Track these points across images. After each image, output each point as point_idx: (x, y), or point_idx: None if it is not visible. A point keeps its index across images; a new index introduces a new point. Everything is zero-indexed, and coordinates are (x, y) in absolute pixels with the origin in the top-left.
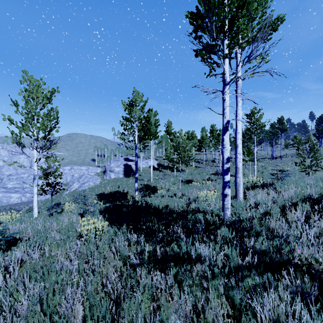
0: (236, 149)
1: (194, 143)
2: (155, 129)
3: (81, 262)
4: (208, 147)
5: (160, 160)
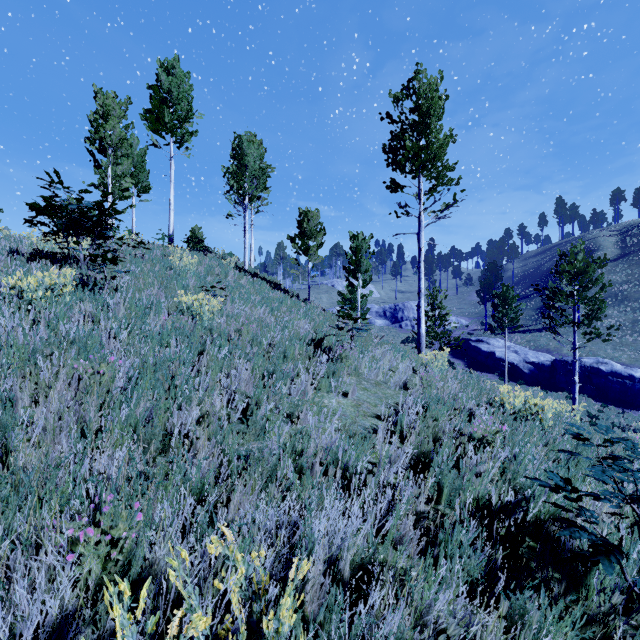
0: None
1: None
2: None
3: None
4: None
5: None
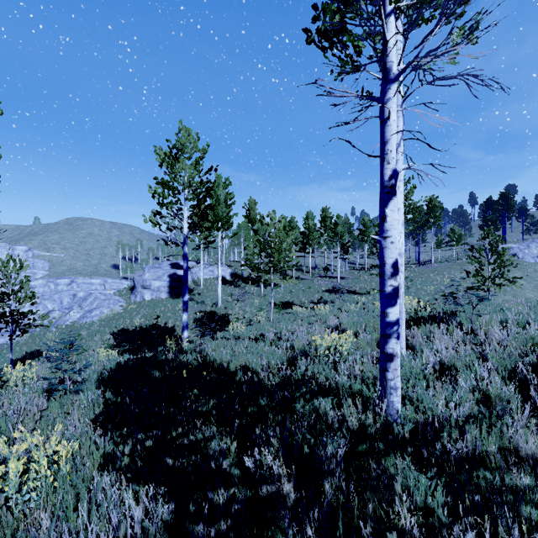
0: None
1: (294, 238)
2: (227, 212)
3: None
4: (318, 244)
5: (236, 267)
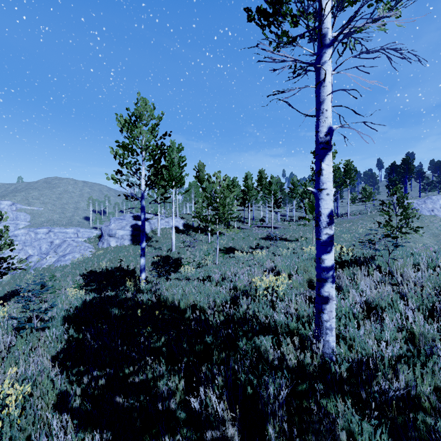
0: None
1: (236, 195)
2: (179, 172)
3: None
4: (255, 200)
5: (188, 219)
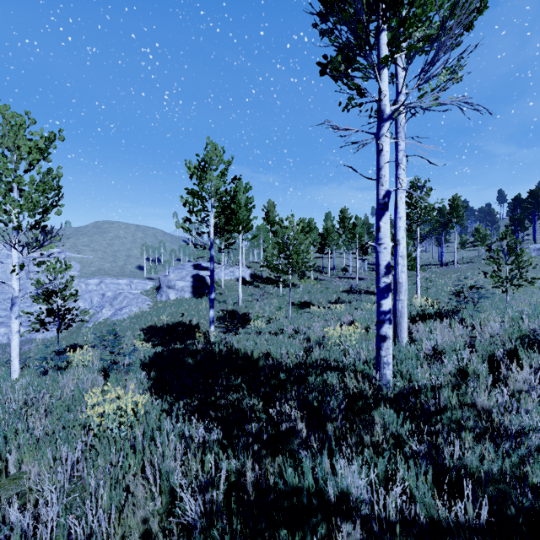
0: (397, 248)
1: (312, 239)
2: (247, 215)
3: (74, 499)
4: (336, 245)
5: (256, 268)
